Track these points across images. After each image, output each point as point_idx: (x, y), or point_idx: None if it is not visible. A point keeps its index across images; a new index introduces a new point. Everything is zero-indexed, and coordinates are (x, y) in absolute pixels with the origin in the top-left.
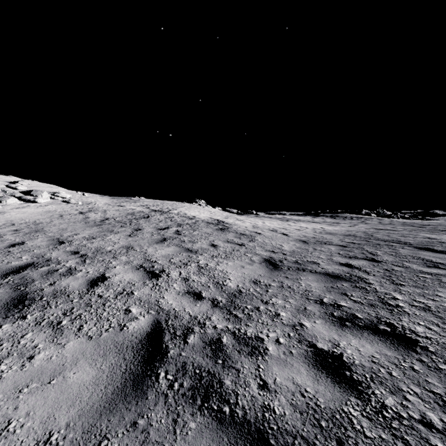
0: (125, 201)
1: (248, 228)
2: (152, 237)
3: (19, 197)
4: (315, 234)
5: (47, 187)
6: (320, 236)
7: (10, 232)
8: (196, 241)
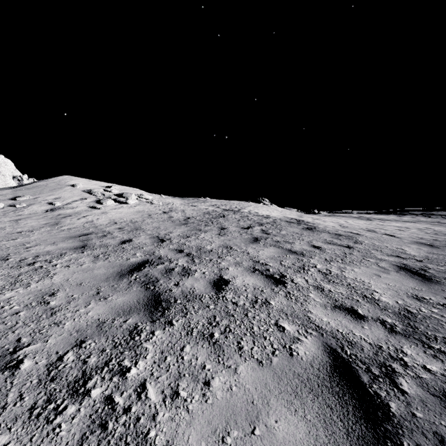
0: (194, 201)
1: (337, 228)
2: (243, 237)
3: (115, 199)
4: (431, 236)
5: (132, 190)
6: (442, 238)
7: (116, 230)
8: (292, 241)
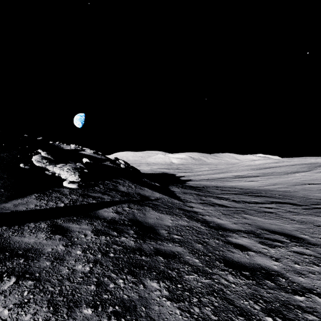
0: None
1: None
2: None
3: None
4: None
5: None
6: None
7: None
8: None
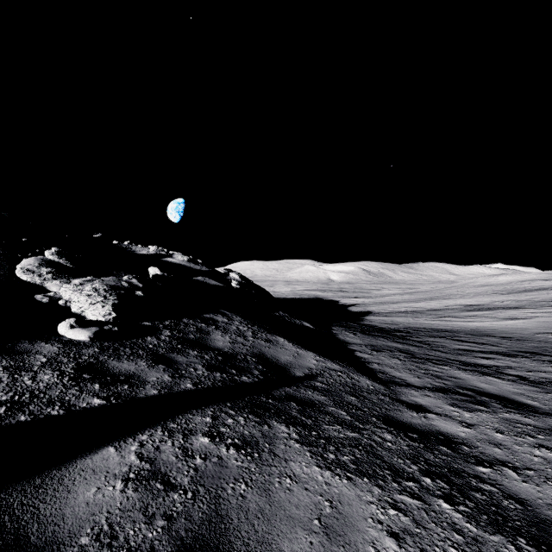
0: None
1: None
2: None
3: None
4: None
5: None
6: None
7: None
8: None
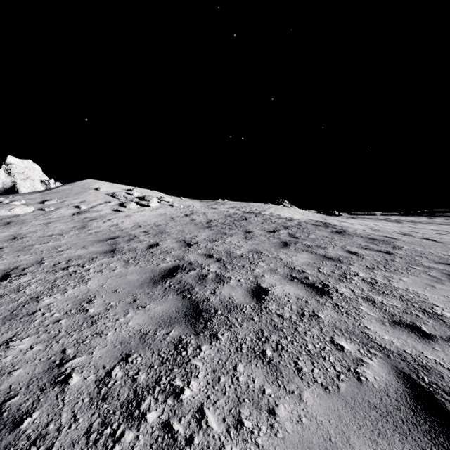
0: (213, 203)
1: (369, 232)
2: (271, 241)
3: (137, 202)
4: None
5: (152, 193)
6: None
7: (142, 233)
8: (324, 246)
